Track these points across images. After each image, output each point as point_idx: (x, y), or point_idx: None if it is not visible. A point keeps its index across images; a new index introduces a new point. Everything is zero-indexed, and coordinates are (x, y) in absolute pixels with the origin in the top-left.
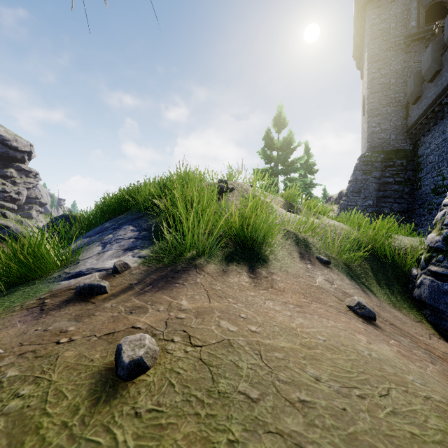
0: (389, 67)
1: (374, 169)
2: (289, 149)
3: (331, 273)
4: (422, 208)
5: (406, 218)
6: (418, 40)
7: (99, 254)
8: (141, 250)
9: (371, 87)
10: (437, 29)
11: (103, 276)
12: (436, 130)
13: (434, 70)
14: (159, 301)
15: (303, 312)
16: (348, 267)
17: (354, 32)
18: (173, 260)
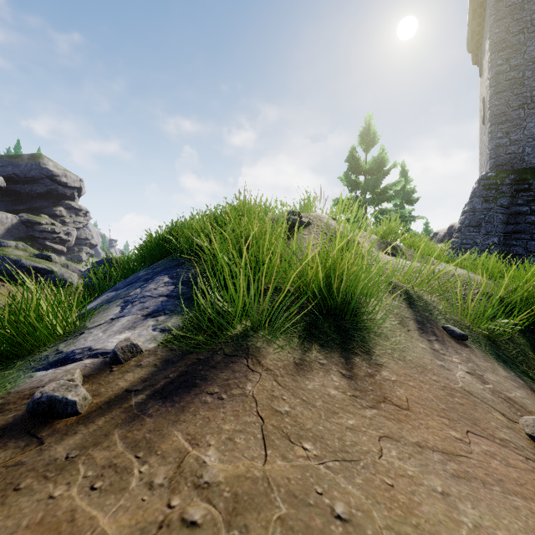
0: (522, 55)
1: (501, 195)
2: (381, 172)
3: (473, 357)
4: None
5: None
6: None
7: (112, 321)
8: (169, 318)
9: (495, 84)
10: None
11: (93, 369)
12: None
13: None
14: (163, 448)
15: (465, 477)
16: (493, 342)
17: (469, 15)
18: (212, 340)
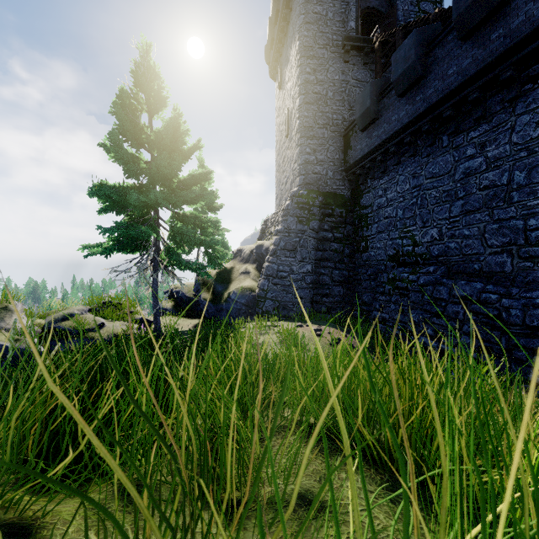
0: (326, 73)
1: (313, 217)
2: (183, 153)
3: None
4: (374, 281)
5: (347, 291)
6: (357, 49)
7: None
8: None
9: (305, 92)
10: (377, 43)
11: None
12: (399, 172)
13: (416, 74)
14: None
15: None
16: None
17: (273, 16)
18: None
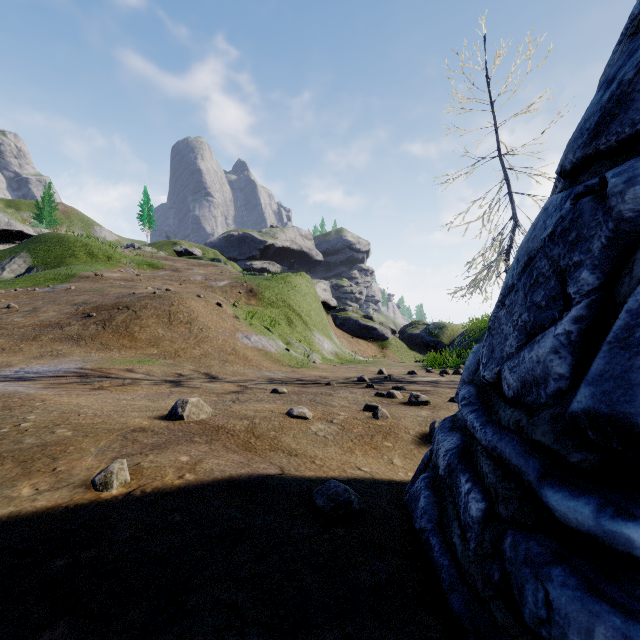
0: None
1: None
2: None
3: None
4: None
5: None
6: None
7: None
8: None
9: None
10: None
11: None
12: None
13: None
14: None
15: None
16: None
17: None
18: None
